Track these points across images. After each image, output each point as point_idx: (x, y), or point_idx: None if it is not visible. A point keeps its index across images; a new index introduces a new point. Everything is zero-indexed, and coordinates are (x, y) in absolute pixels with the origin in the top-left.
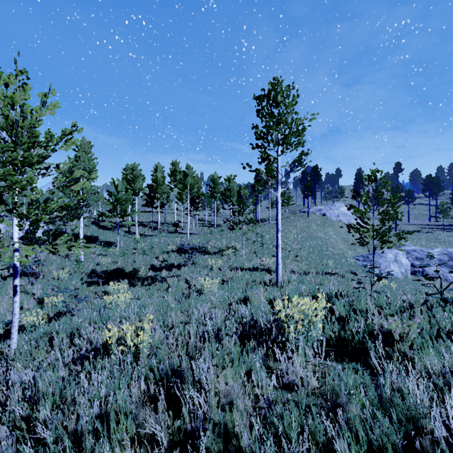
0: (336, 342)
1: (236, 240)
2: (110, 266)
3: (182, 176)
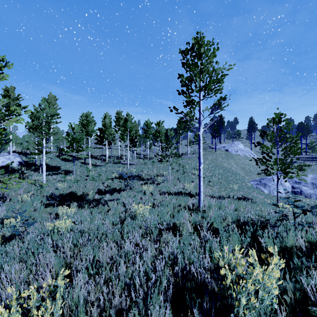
0: (292, 308)
1: (163, 169)
2: (65, 190)
3: (123, 121)
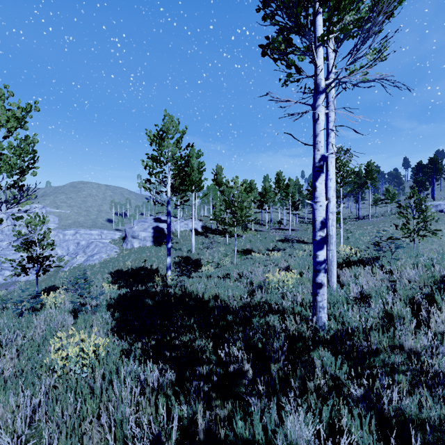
0: None
1: None
2: (243, 247)
3: (285, 187)
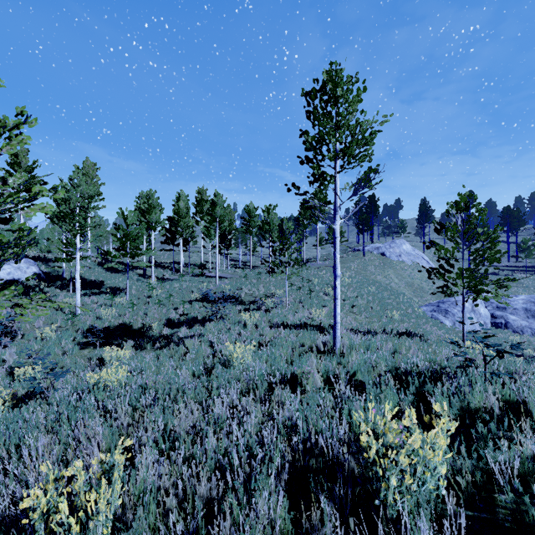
0: (469, 496)
1: (276, 285)
2: (113, 321)
3: (209, 206)
